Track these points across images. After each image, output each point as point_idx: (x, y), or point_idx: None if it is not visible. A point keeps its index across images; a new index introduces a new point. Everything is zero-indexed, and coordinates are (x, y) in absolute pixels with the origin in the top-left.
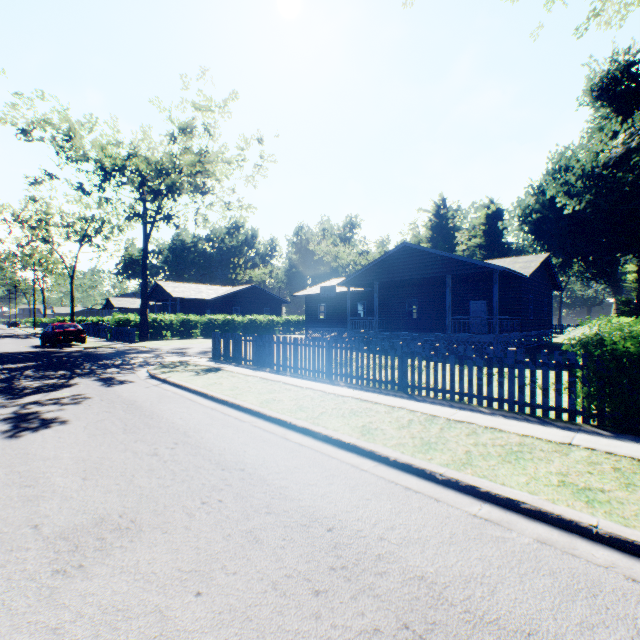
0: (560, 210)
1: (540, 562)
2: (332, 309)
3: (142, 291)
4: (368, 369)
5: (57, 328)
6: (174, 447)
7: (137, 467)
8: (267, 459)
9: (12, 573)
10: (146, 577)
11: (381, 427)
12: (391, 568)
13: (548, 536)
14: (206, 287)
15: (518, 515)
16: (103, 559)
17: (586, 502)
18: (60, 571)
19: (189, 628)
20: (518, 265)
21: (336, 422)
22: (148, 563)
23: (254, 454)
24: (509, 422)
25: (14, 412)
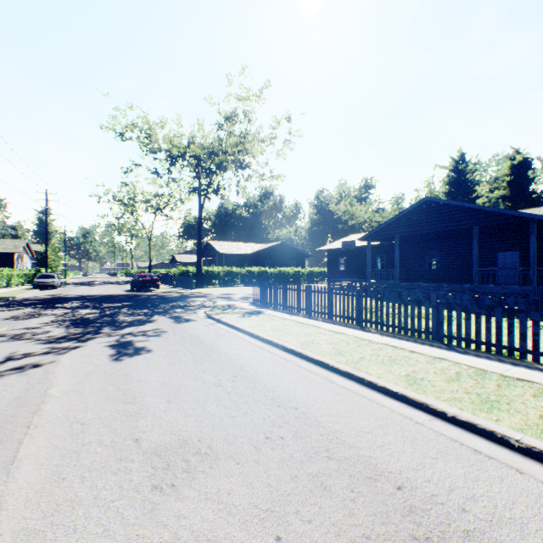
0: None
1: None
2: (352, 261)
3: (198, 249)
4: (399, 318)
5: (141, 277)
6: (234, 380)
7: (207, 395)
8: (317, 400)
9: (122, 481)
10: (228, 508)
11: (427, 378)
12: None
13: None
14: (244, 245)
15: None
16: (190, 481)
17: None
18: (157, 487)
19: None
20: None
21: (377, 369)
22: (227, 493)
23: (304, 393)
24: None
25: (117, 340)
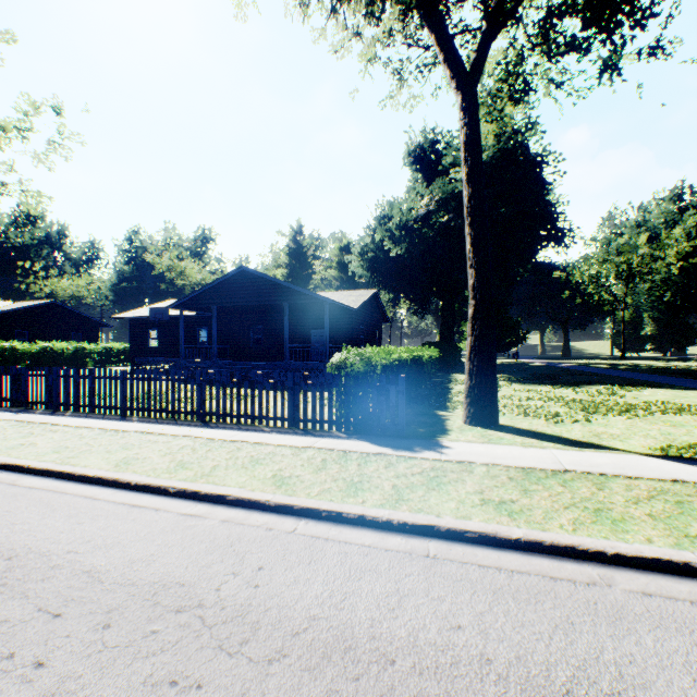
0: (390, 252)
1: (211, 534)
2: (167, 335)
3: None
4: (168, 400)
5: None
6: None
7: None
8: None
9: None
10: None
11: (146, 456)
12: (60, 572)
13: (235, 516)
14: None
15: (224, 506)
16: None
17: (279, 486)
18: None
19: None
20: (352, 298)
21: (94, 458)
22: None
23: None
24: (279, 436)
25: None
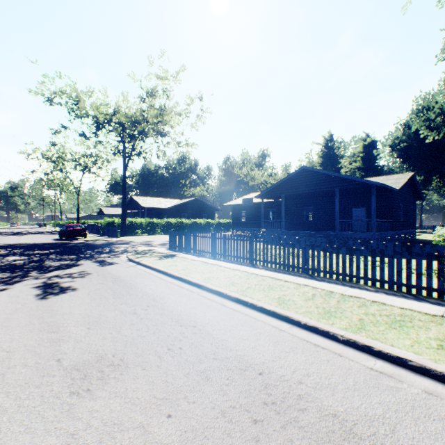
0: (422, 140)
1: (430, 409)
2: (250, 214)
3: (122, 203)
4: (279, 257)
5: (69, 227)
6: (147, 309)
7: (123, 322)
8: (211, 319)
9: (44, 392)
10: (132, 401)
11: (292, 299)
12: (310, 406)
13: (433, 388)
14: (164, 200)
15: (406, 370)
16: (103, 386)
17: None
18: (75, 392)
19: (164, 441)
20: (390, 181)
21: (259, 294)
22: (133, 391)
23: (202, 315)
24: (390, 298)
25: (43, 282)
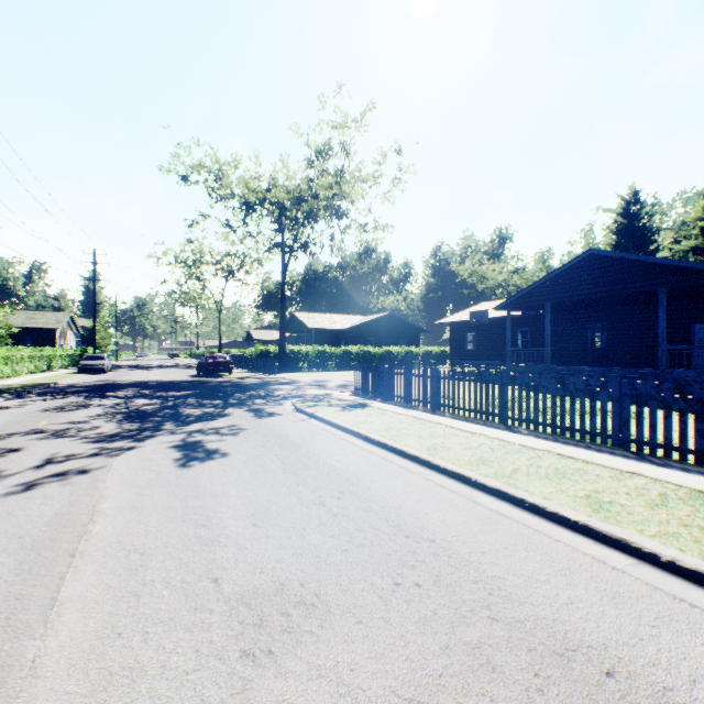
0: None
1: None
2: (483, 338)
3: (281, 322)
4: (562, 414)
5: (209, 359)
6: (340, 497)
7: (306, 518)
8: (460, 529)
9: (199, 643)
10: (352, 694)
11: (617, 501)
12: None
13: None
14: (339, 317)
15: None
16: (293, 647)
17: None
18: (248, 654)
19: None
20: None
21: (541, 486)
22: (350, 669)
23: (440, 519)
24: None
25: (182, 439)
